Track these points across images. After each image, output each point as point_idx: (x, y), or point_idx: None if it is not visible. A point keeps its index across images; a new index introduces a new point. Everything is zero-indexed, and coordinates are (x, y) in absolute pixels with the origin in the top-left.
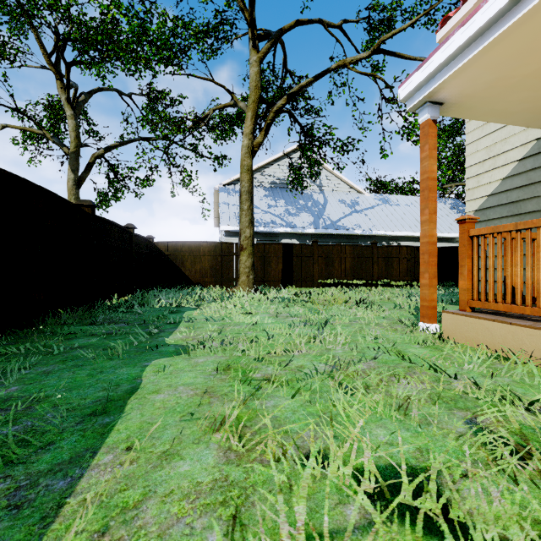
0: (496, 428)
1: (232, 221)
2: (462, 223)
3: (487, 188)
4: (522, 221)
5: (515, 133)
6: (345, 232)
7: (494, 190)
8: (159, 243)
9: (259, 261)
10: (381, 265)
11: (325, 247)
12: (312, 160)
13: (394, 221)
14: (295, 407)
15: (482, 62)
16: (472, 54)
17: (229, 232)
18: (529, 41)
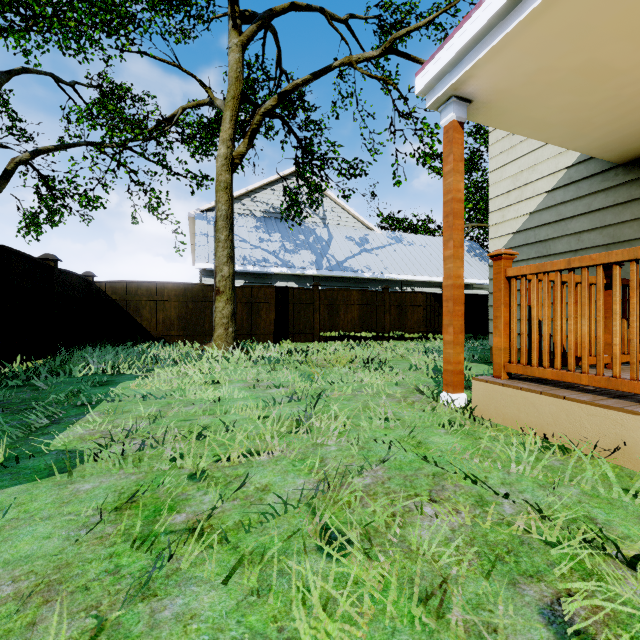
0: (602, 632)
1: (212, 257)
2: (497, 260)
3: (513, 223)
4: None
5: (543, 160)
6: (353, 275)
7: (520, 227)
8: (102, 284)
9: (244, 309)
10: (394, 315)
11: (328, 292)
12: (312, 183)
13: (408, 264)
14: (222, 616)
15: (524, 40)
16: (513, 24)
17: (208, 271)
18: (585, 12)
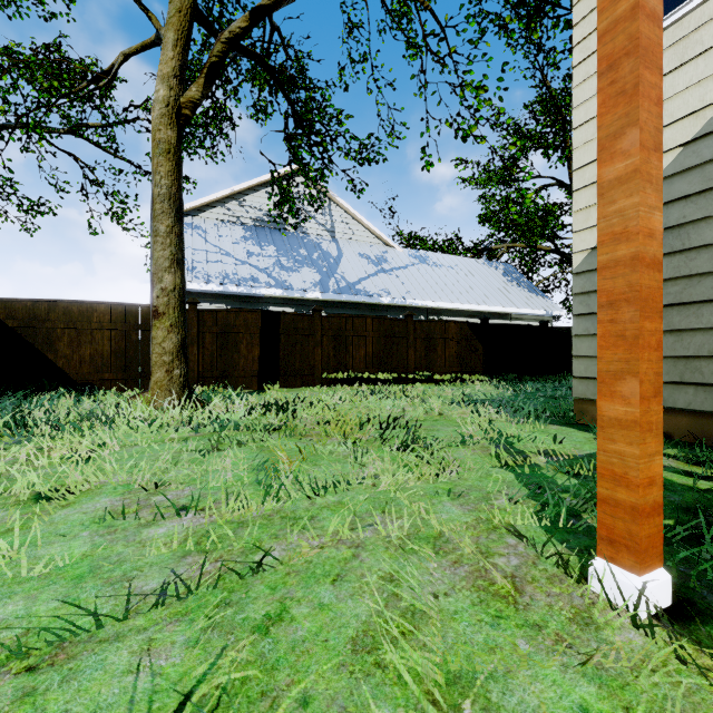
0: None
1: None
2: None
3: None
4: (693, 262)
5: (676, 94)
6: (367, 300)
7: None
8: None
9: (216, 341)
10: (420, 350)
11: (333, 319)
12: (310, 168)
13: (435, 288)
14: None
15: None
16: None
17: None
18: None
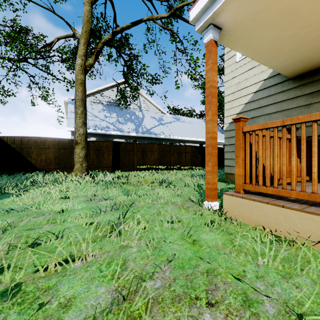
0: None
1: None
2: (238, 121)
3: (236, 109)
4: None
5: (252, 76)
6: (155, 136)
7: (240, 110)
8: (5, 137)
9: (94, 153)
10: (176, 157)
11: (141, 144)
12: (132, 85)
13: (182, 131)
14: None
15: None
16: None
17: None
18: None
